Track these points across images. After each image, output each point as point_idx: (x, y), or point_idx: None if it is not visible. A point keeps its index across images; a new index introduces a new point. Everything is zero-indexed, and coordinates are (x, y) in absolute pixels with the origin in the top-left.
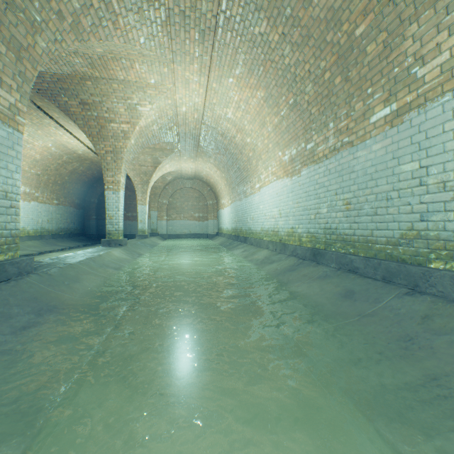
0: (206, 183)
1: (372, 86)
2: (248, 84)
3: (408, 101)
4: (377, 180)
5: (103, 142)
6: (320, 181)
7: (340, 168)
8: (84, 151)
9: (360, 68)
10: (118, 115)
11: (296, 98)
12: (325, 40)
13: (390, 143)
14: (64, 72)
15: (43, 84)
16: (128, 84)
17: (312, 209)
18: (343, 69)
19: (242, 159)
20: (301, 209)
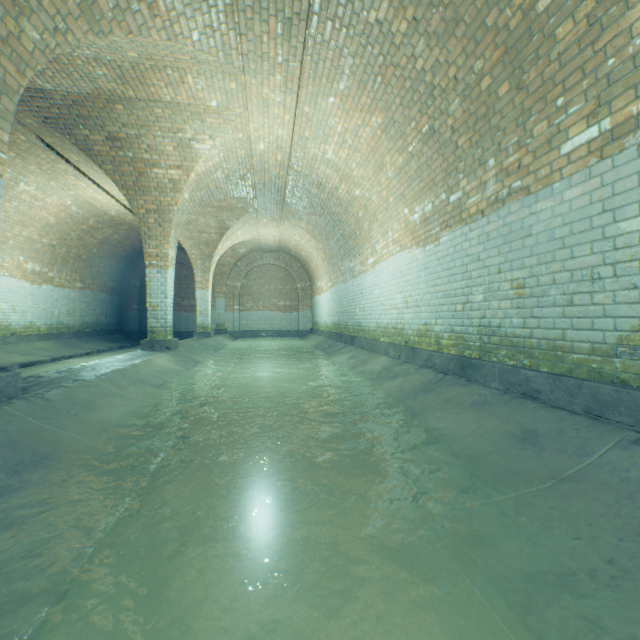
0: (295, 257)
1: (564, 94)
2: (358, 104)
3: (635, 113)
4: (572, 248)
5: (142, 197)
6: (473, 251)
7: (506, 230)
8: (118, 211)
9: (544, 65)
10: (164, 156)
11: (434, 124)
12: (485, 25)
13: (598, 186)
14: (82, 90)
15: (52, 109)
16: (177, 109)
17: (458, 295)
18: (514, 70)
19: (347, 222)
20: (439, 295)
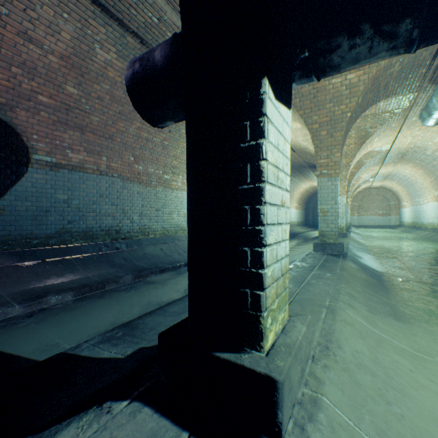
0: (388, 190)
1: None
2: (415, 168)
3: None
4: None
5: None
6: None
7: None
8: None
9: None
10: None
11: (435, 178)
12: None
13: None
14: None
15: None
16: None
17: None
18: None
19: (416, 186)
20: None
